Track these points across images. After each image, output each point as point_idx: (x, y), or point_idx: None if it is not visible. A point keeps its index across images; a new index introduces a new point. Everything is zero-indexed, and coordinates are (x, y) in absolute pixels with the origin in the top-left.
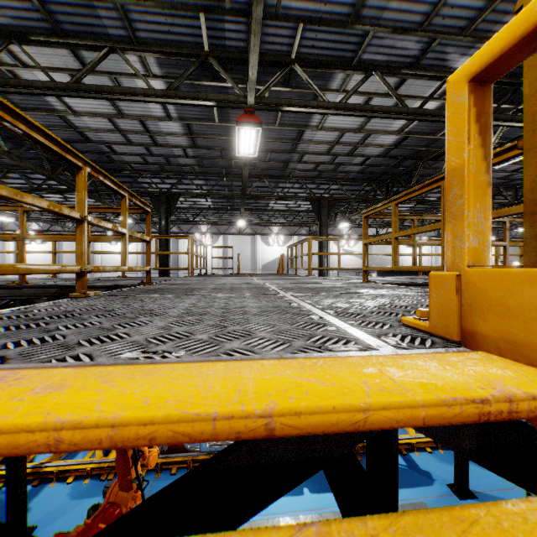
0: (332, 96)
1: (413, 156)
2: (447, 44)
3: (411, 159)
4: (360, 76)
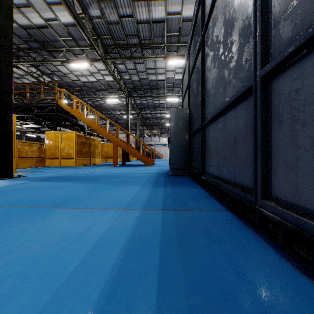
0: (22, 66)
1: (30, 89)
2: (55, 75)
3: (29, 89)
4: (34, 68)
